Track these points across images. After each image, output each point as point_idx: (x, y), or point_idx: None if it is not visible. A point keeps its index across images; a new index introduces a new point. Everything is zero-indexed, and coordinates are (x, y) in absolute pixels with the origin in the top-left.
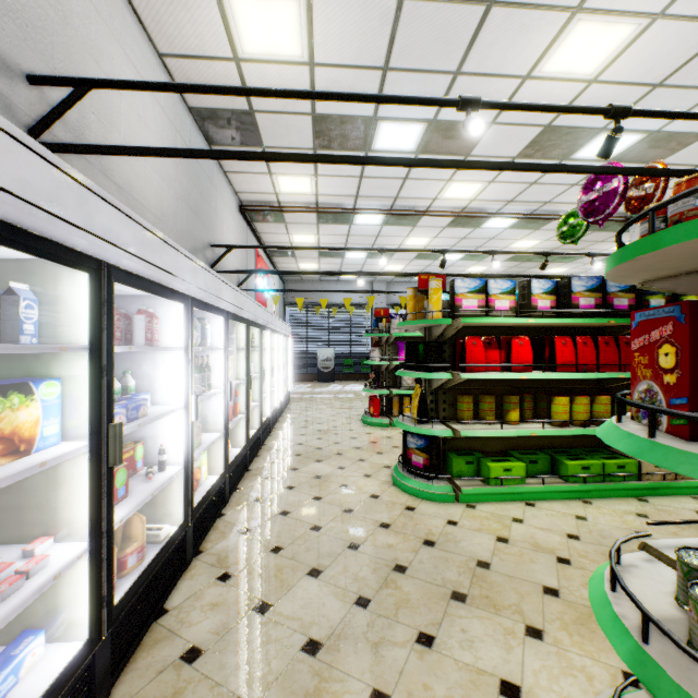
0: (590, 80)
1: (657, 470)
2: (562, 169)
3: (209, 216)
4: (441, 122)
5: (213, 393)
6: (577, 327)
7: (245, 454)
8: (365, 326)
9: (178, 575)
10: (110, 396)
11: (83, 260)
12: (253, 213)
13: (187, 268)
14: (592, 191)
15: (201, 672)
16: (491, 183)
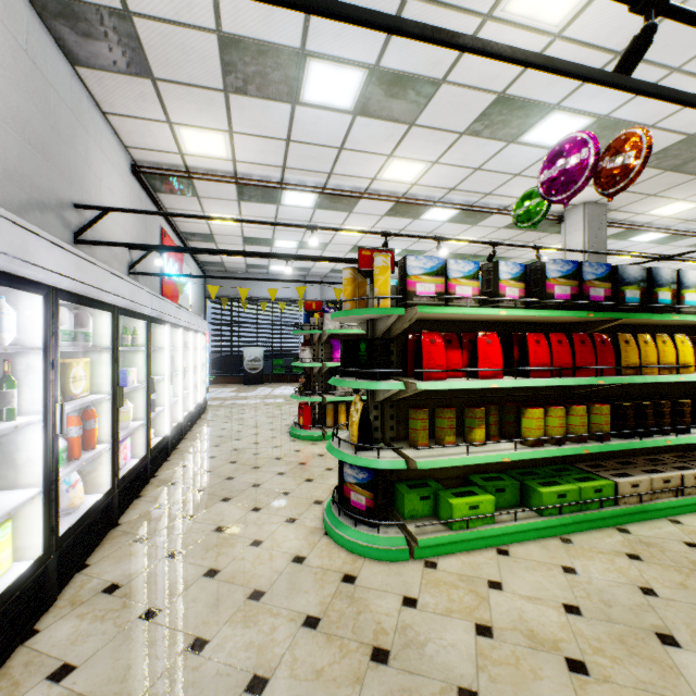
0: (555, 34)
1: (633, 491)
2: (582, 72)
3: (73, 164)
4: (384, 71)
5: (7, 426)
6: (542, 323)
7: (111, 502)
8: (298, 324)
9: None
10: None
11: None
12: (154, 179)
13: None
14: (557, 164)
15: None
16: (434, 165)
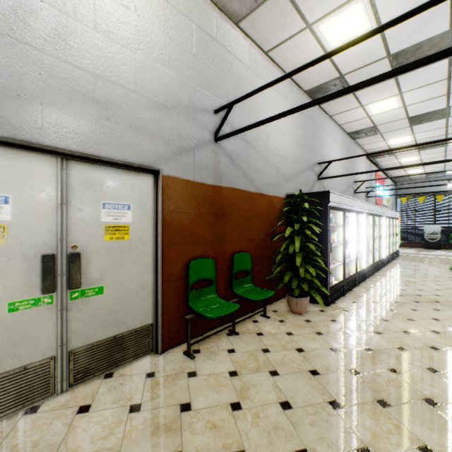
0: None
1: None
2: None
3: (353, 169)
4: None
5: (361, 240)
6: None
7: (372, 267)
8: None
9: (354, 286)
10: (345, 235)
11: (342, 209)
12: (374, 155)
13: (356, 203)
14: None
15: (364, 297)
16: None
